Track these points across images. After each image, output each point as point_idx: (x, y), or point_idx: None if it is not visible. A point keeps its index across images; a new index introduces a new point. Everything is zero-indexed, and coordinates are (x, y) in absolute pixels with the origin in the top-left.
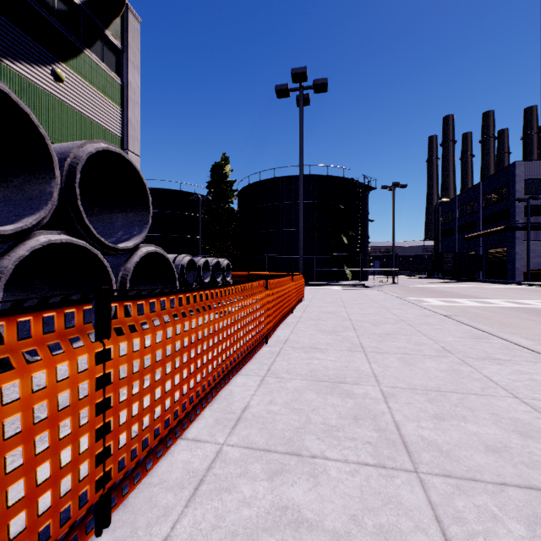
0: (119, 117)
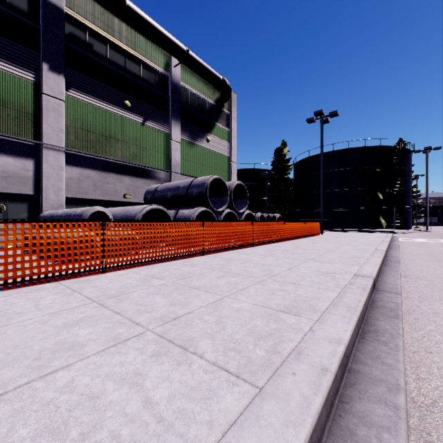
0: (228, 147)
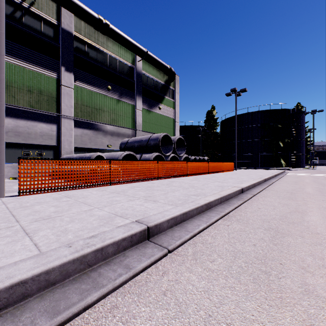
0: (173, 112)
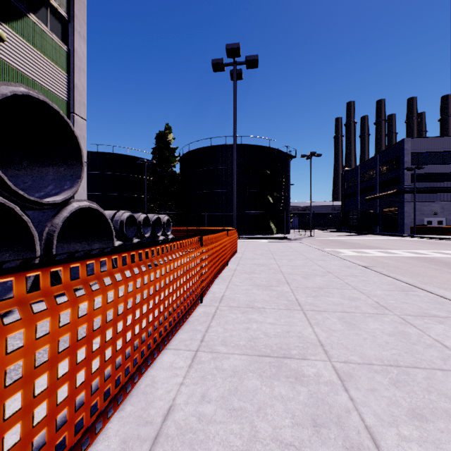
0: (65, 82)
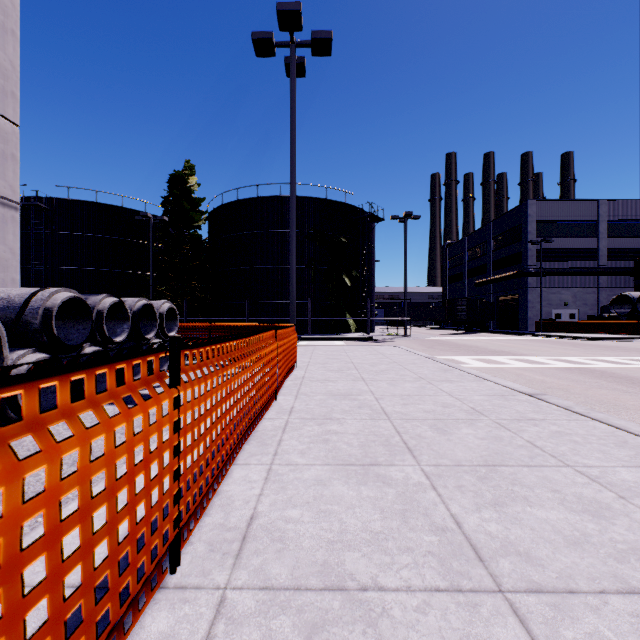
0: None
